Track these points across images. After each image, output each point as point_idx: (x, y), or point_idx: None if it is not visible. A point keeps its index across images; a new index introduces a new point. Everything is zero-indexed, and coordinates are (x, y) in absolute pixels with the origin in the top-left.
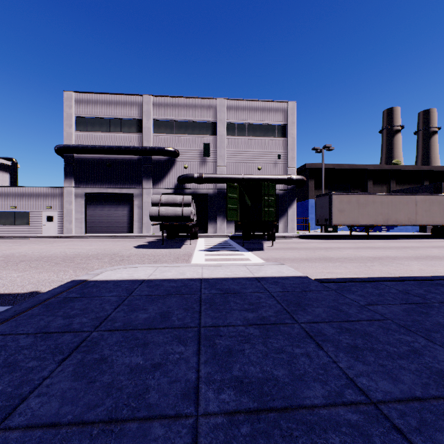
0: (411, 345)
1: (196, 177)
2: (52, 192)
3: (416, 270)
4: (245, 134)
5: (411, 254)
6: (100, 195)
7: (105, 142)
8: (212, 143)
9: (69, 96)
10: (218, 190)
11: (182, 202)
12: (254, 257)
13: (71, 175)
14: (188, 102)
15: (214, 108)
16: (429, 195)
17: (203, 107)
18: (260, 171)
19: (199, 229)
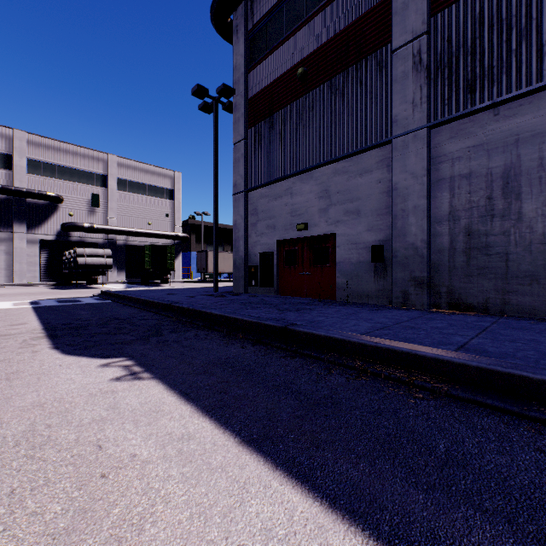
0: None
1: (87, 227)
2: None
3: None
4: (136, 192)
5: None
6: None
7: None
8: (102, 195)
9: None
10: (110, 240)
11: (104, 255)
12: None
13: None
14: (74, 149)
15: (105, 162)
16: None
17: (92, 158)
18: (151, 226)
19: None
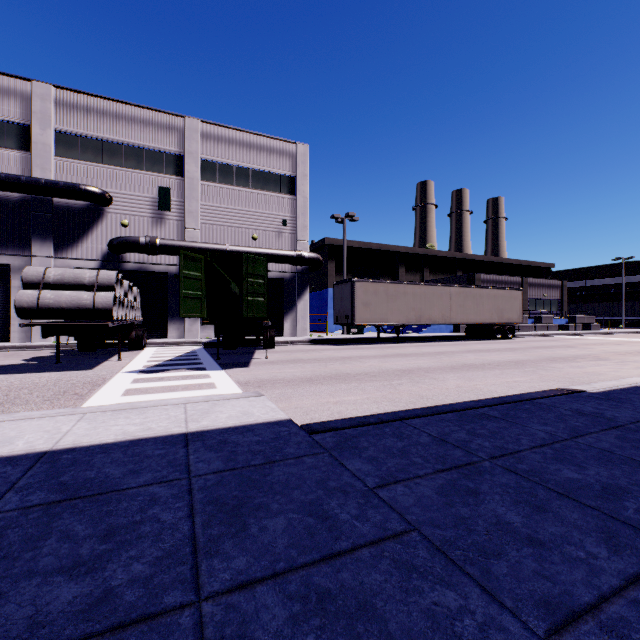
0: (457, 631)
1: (144, 242)
2: None
3: (453, 389)
4: (232, 183)
5: (446, 363)
6: None
7: None
8: (176, 190)
9: None
10: None
11: (94, 283)
12: (227, 379)
13: None
14: (130, 112)
15: (180, 132)
16: (463, 287)
17: (159, 127)
18: (256, 242)
19: (151, 333)
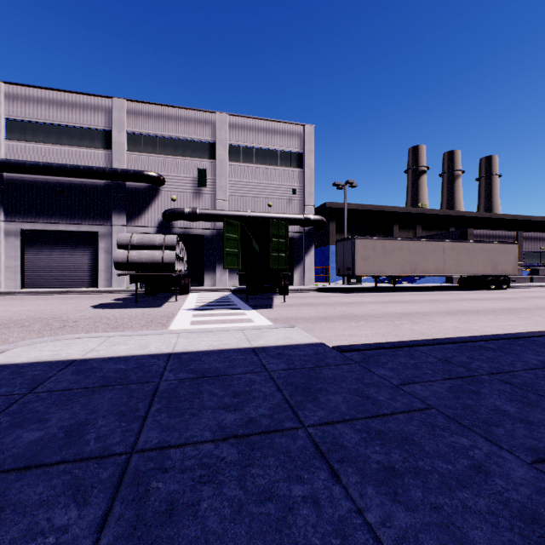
0: (470, 454)
1: (188, 212)
2: None
3: (450, 329)
4: (252, 161)
5: (441, 309)
6: (47, 233)
7: (54, 159)
8: (210, 170)
9: None
10: (218, 231)
11: (162, 244)
12: (260, 316)
13: None
14: (177, 113)
15: (213, 124)
16: (456, 241)
17: (198, 122)
18: (271, 208)
19: (192, 282)
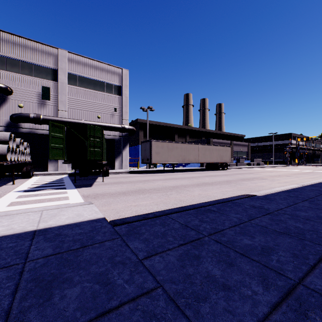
0: None
1: (33, 117)
2: None
3: (197, 195)
4: (86, 87)
5: (195, 182)
6: None
7: None
8: (53, 88)
9: None
10: None
11: None
12: (76, 194)
13: None
14: (24, 42)
15: (55, 56)
16: (204, 145)
17: (42, 52)
18: (100, 119)
19: (38, 168)
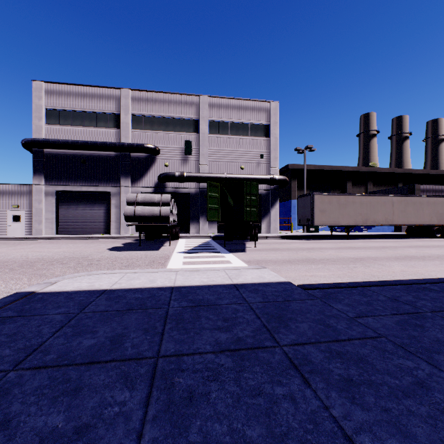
0: (414, 373)
1: (177, 175)
2: (19, 190)
3: (398, 272)
4: (228, 133)
5: (390, 255)
6: (74, 193)
7: (79, 137)
8: (194, 141)
9: (39, 86)
10: (201, 189)
11: (160, 202)
12: (236, 259)
13: (40, 172)
14: (169, 98)
15: (196, 105)
16: (404, 196)
17: (185, 104)
18: (243, 171)
19: (181, 230)
